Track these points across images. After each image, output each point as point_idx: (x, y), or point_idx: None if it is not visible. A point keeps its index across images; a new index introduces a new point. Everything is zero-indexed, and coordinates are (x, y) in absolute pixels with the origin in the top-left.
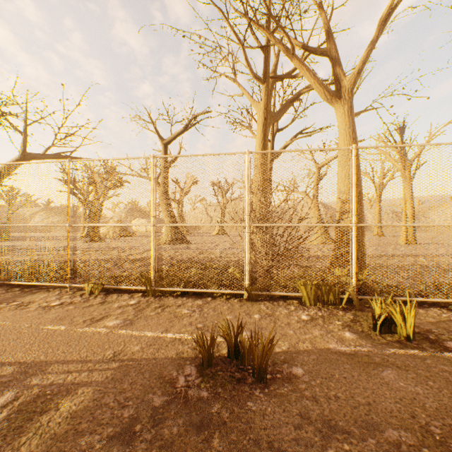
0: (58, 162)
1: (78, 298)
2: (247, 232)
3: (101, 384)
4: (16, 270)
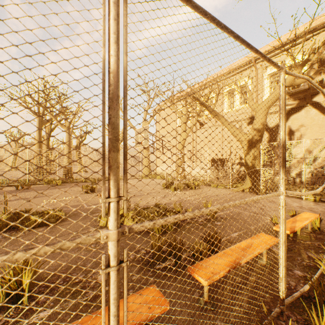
0: None
1: None
2: (28, 168)
3: None
4: None
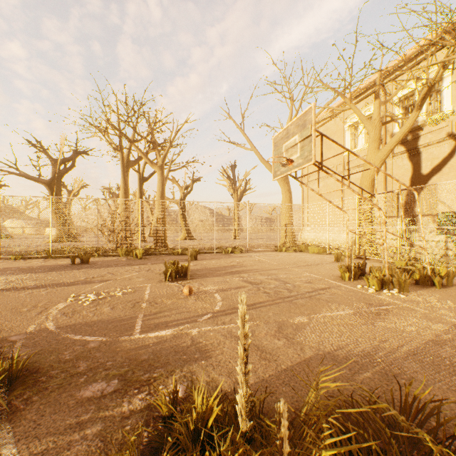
0: None
1: (10, 261)
2: (98, 230)
3: (42, 267)
4: None
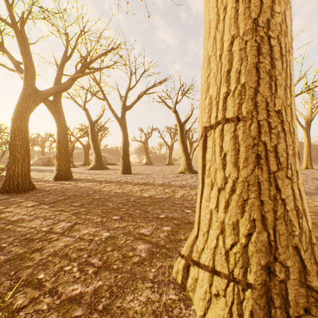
0: None
1: None
2: None
3: None
4: None
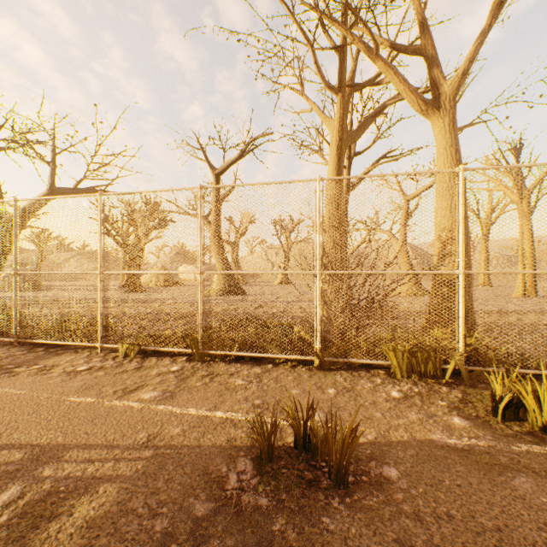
0: (87, 196)
1: (109, 361)
2: (318, 281)
3: (129, 480)
4: (40, 327)
